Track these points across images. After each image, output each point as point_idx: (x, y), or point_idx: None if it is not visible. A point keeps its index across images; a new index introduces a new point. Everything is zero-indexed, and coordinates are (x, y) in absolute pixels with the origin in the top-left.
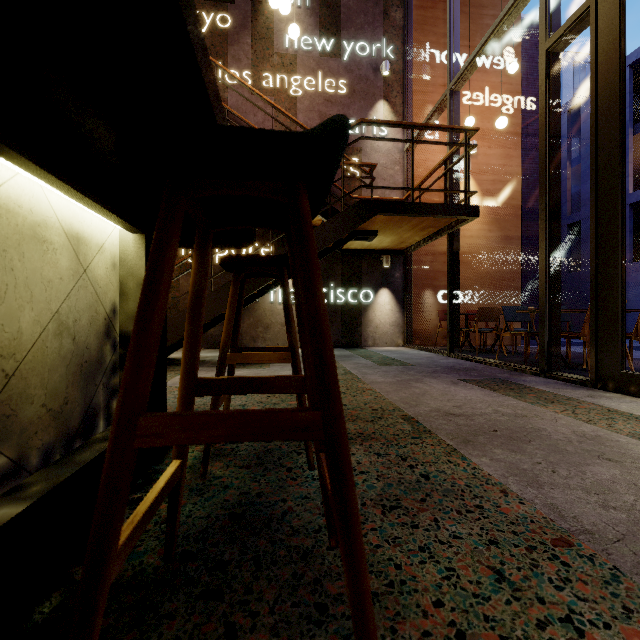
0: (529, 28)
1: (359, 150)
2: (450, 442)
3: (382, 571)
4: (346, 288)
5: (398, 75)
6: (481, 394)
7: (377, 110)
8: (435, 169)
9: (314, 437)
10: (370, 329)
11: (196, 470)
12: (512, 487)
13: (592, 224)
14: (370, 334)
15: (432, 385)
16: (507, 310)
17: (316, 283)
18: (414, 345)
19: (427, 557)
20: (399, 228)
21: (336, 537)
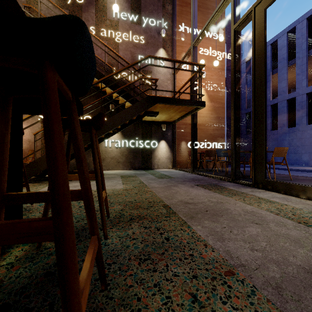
0: (229, 23)
1: (150, 72)
2: (184, 218)
3: (129, 303)
4: (144, 140)
5: (169, 37)
6: (203, 192)
7: (159, 53)
8: (186, 83)
9: (46, 239)
10: (156, 160)
11: (35, 244)
12: (210, 242)
13: (253, 111)
14: (156, 163)
15: (181, 188)
16: (218, 151)
17: (53, 130)
18: (177, 168)
19: (157, 290)
20: (169, 111)
21: (105, 284)
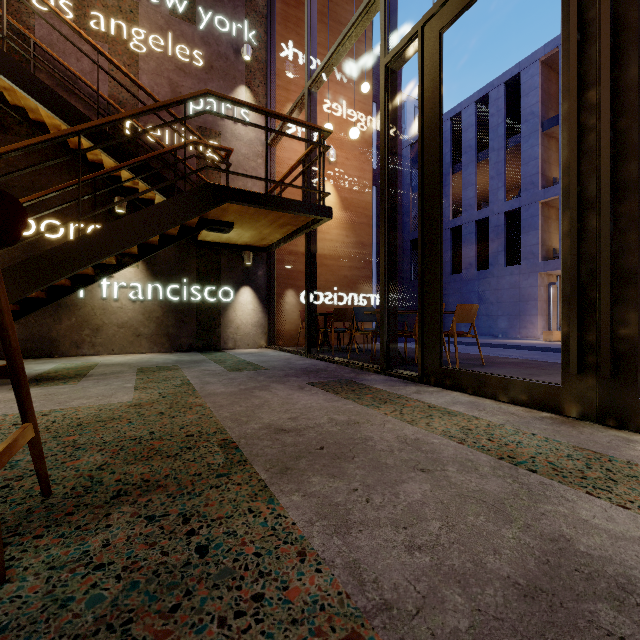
0: None
1: (218, 134)
2: (264, 475)
3: None
4: (203, 285)
5: (261, 64)
6: (323, 399)
7: (238, 95)
8: (294, 166)
9: None
10: (231, 330)
11: None
12: (315, 541)
13: (419, 232)
14: (231, 335)
15: (276, 392)
16: (358, 311)
17: None
18: (277, 346)
19: None
20: (257, 222)
21: None
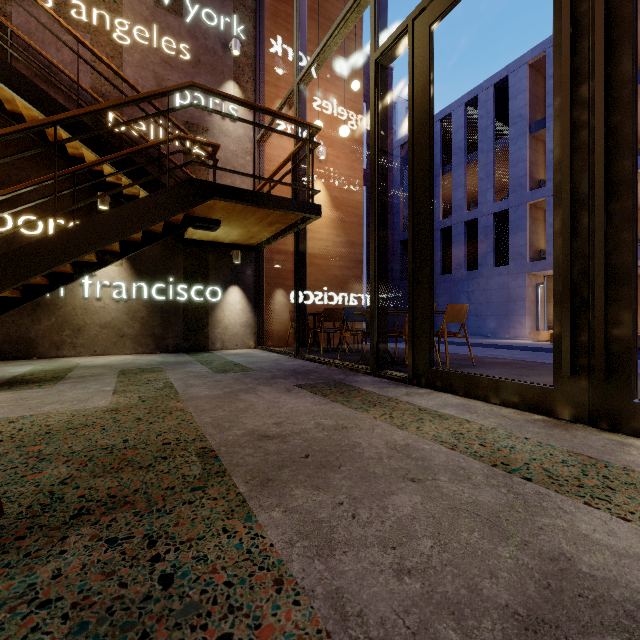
0: None
1: (205, 129)
2: (243, 488)
3: None
4: (190, 284)
5: (250, 60)
6: (310, 402)
7: (226, 90)
8: (283, 164)
9: None
10: (218, 330)
11: None
12: (294, 566)
13: (410, 231)
14: (218, 336)
15: (262, 395)
16: (348, 311)
17: None
18: (266, 347)
19: None
20: (245, 220)
21: None
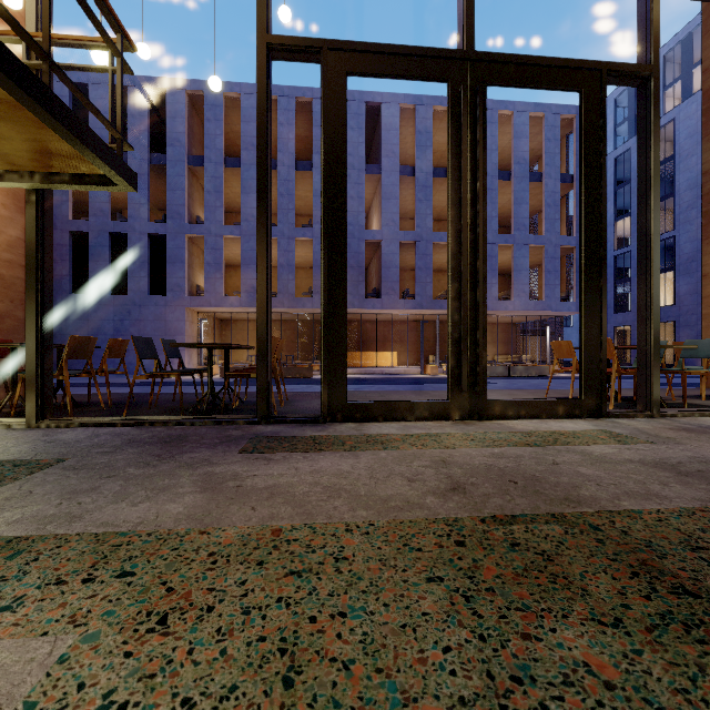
0: None
1: None
2: (586, 509)
3: None
4: None
5: None
6: (343, 458)
7: None
8: None
9: None
10: None
11: None
12: (684, 505)
13: (325, 263)
14: None
15: (272, 473)
16: (137, 342)
17: None
18: None
19: None
20: None
21: None
